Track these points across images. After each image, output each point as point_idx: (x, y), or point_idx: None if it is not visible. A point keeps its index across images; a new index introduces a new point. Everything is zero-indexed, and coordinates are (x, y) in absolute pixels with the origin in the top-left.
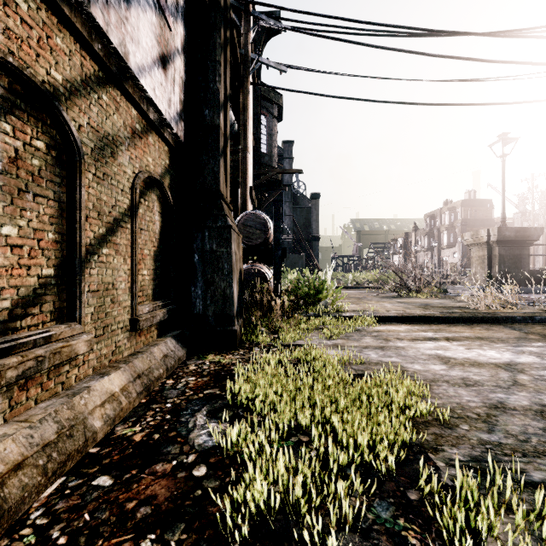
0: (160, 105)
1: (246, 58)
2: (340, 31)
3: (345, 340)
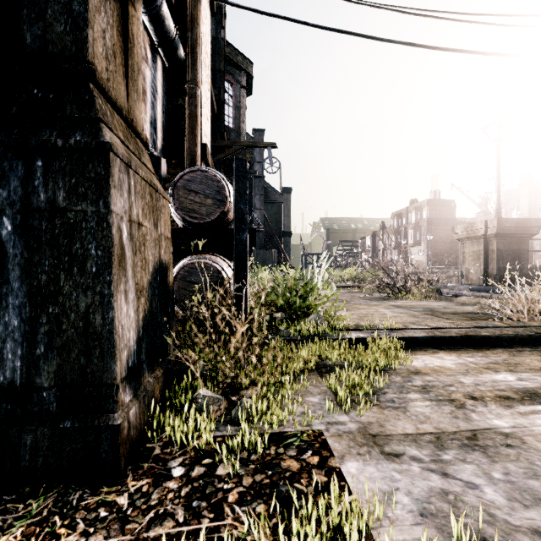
0: None
1: None
2: None
3: (377, 410)
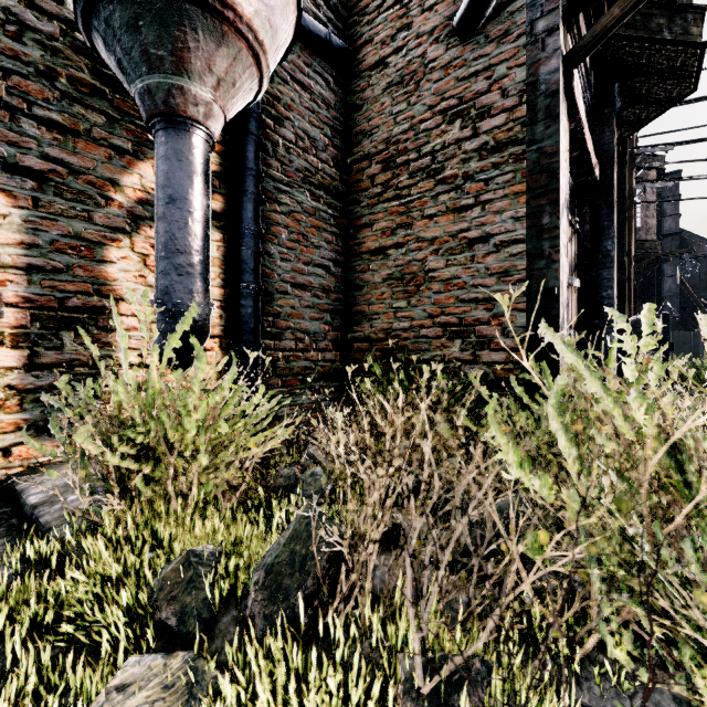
0: None
1: (631, 191)
2: None
3: None
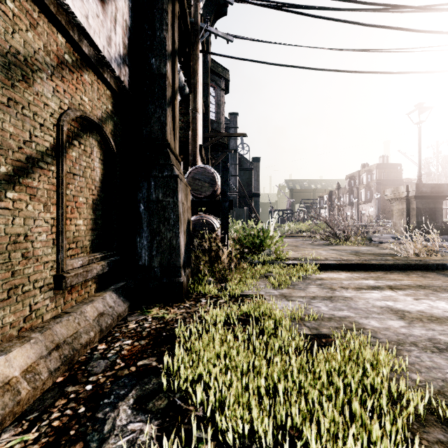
0: (96, 38)
1: (196, 26)
2: (281, 5)
3: (291, 290)
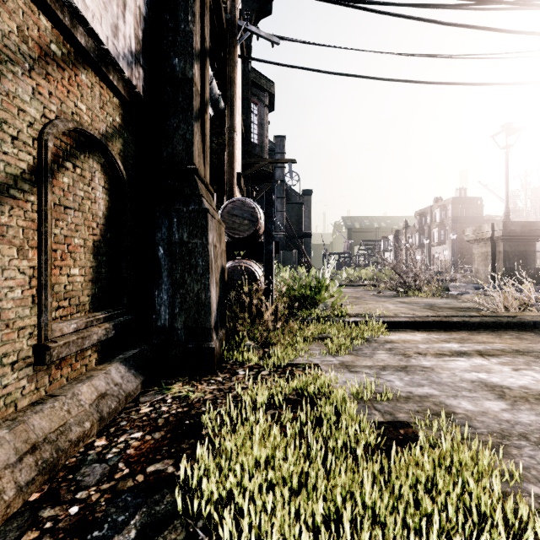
0: (96, 25)
1: (233, 25)
2: None
3: (354, 357)
